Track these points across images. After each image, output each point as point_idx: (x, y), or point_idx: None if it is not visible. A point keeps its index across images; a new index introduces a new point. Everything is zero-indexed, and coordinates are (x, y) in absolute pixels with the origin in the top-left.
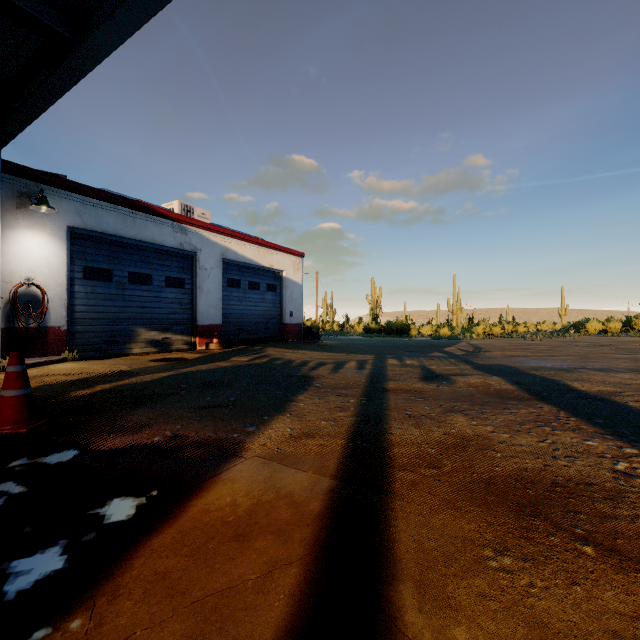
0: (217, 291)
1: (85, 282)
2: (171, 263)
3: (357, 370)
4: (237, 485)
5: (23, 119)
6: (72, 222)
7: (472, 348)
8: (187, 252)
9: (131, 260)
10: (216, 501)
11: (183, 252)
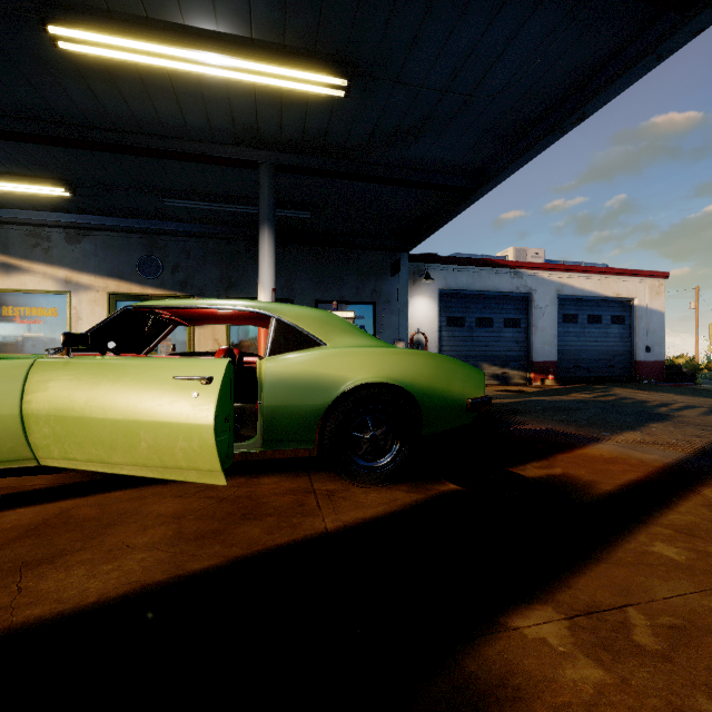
0: (552, 328)
1: (447, 328)
2: (508, 306)
3: None
4: (601, 450)
5: (431, 233)
6: (440, 286)
7: None
8: (522, 294)
9: (477, 308)
10: (590, 452)
11: (519, 295)
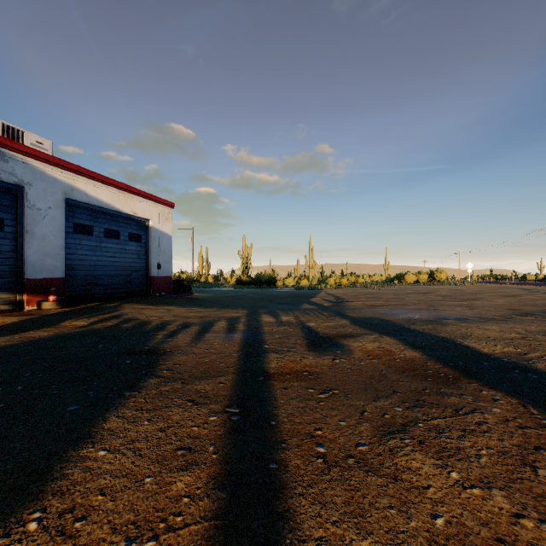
0: (57, 237)
1: None
2: None
3: (227, 335)
4: None
5: None
6: None
7: (334, 298)
8: (7, 185)
9: None
10: None
11: (0, 184)
